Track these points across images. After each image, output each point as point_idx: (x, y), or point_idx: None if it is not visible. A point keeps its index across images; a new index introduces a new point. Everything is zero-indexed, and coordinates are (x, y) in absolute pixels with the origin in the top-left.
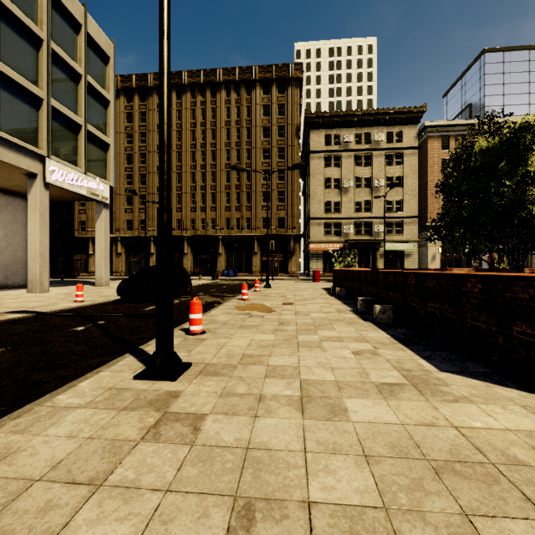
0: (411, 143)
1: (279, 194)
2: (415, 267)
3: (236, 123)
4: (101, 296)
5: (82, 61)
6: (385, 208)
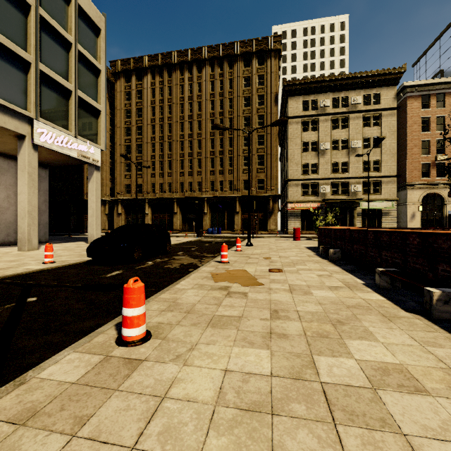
0: (389, 104)
1: (259, 158)
2: (393, 225)
3: (220, 95)
4: (79, 255)
5: (72, 30)
6: (362, 168)
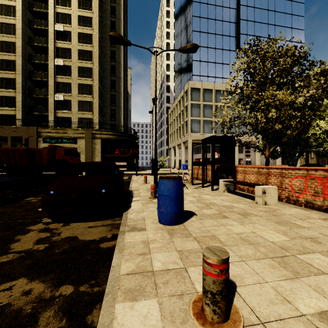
0: None
1: None
2: None
3: None
4: None
5: None
6: None
